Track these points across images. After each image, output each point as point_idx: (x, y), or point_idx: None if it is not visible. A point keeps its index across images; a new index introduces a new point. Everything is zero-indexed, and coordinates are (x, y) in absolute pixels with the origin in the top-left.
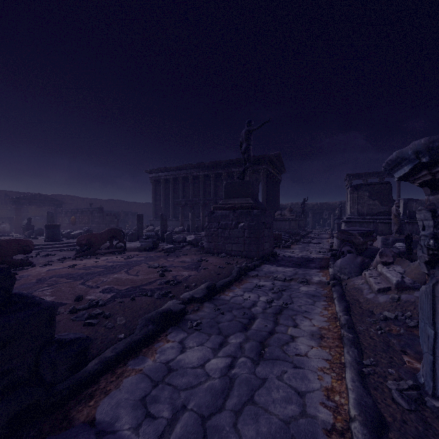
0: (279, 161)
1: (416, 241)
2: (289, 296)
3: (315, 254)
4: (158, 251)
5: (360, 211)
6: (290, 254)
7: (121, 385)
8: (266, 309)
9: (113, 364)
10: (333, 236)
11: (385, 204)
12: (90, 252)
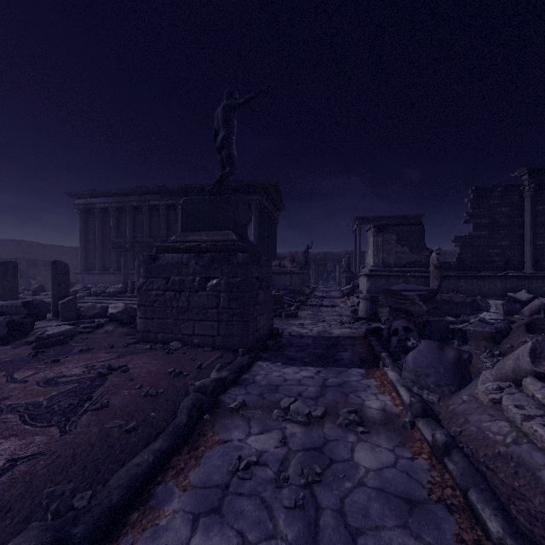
0: (276, 193)
1: (461, 301)
2: (341, 522)
3: (339, 328)
4: (25, 343)
5: (386, 261)
6: (300, 330)
7: None
8: None
9: None
10: (347, 295)
11: (416, 251)
12: None
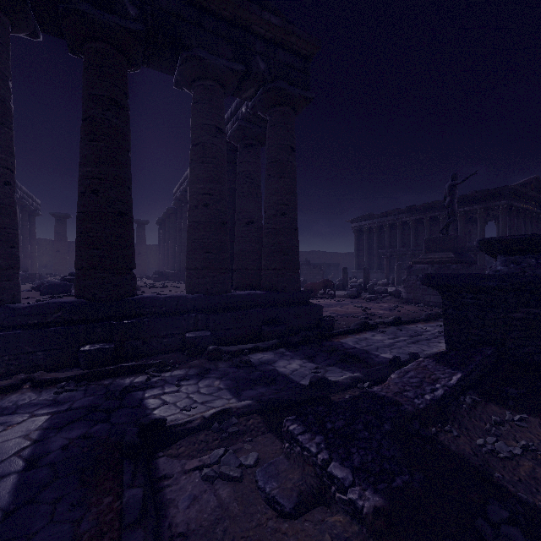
0: (538, 188)
1: None
2: None
3: None
4: (361, 299)
5: None
6: None
7: (347, 338)
8: (435, 334)
9: (343, 333)
10: None
11: None
12: (312, 295)
